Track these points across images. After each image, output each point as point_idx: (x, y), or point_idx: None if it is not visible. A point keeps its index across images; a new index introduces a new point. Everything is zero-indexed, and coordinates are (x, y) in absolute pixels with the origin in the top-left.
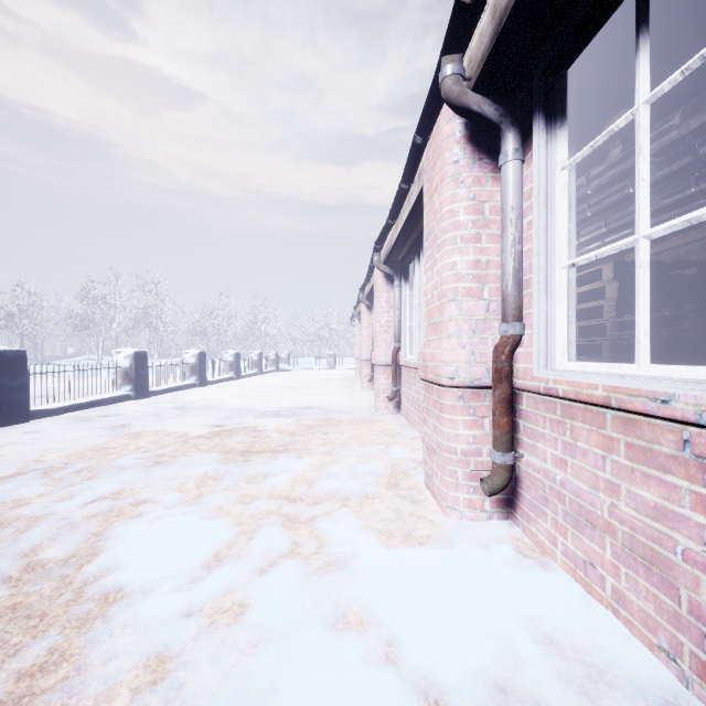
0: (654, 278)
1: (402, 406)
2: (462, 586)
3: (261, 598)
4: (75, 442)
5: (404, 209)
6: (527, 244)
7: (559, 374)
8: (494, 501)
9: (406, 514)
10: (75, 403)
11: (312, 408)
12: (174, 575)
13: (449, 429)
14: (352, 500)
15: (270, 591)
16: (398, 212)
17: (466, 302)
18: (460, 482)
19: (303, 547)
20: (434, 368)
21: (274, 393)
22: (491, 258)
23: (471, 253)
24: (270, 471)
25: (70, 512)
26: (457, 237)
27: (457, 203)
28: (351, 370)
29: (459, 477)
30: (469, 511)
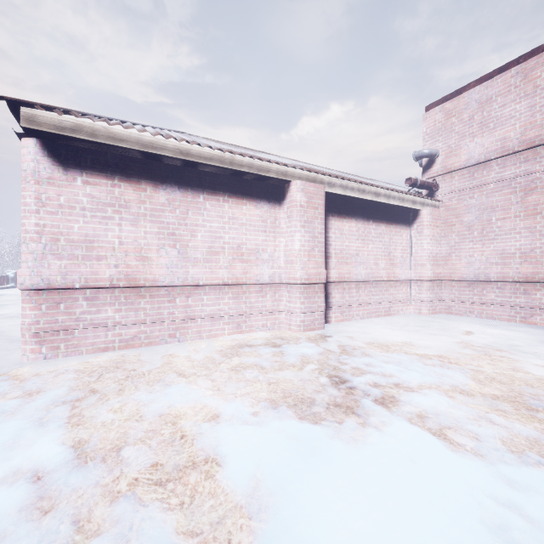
0: None
1: None
2: None
3: None
4: None
5: None
6: None
7: None
8: None
9: None
10: None
11: None
12: None
13: None
14: None
15: None
16: None
17: None
18: None
19: None
20: None
21: None
22: None
23: None
24: None
25: None
26: None
27: None
28: None
29: None
30: None
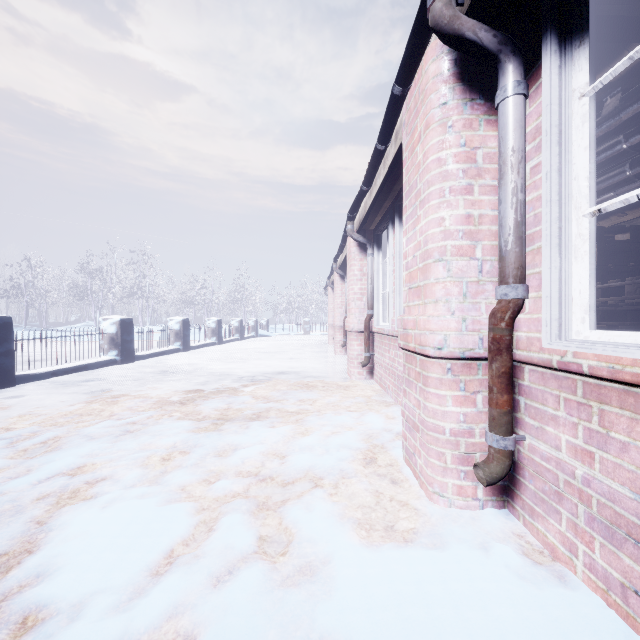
0: (634, 243)
1: (375, 372)
2: (466, 613)
3: (213, 628)
4: (52, 408)
5: (379, 173)
6: (531, 193)
7: (584, 346)
8: (488, 488)
9: (386, 499)
10: (62, 367)
11: (288, 373)
12: (113, 587)
13: (435, 405)
14: (326, 480)
15: (225, 616)
16: (373, 177)
17: (455, 262)
18: (449, 466)
19: (270, 544)
20: (417, 337)
21: (252, 357)
22: (484, 212)
23: (461, 206)
24: (241, 443)
25: (19, 492)
26: (445, 189)
27: (445, 150)
28: (325, 335)
29: (447, 459)
30: (459, 499)
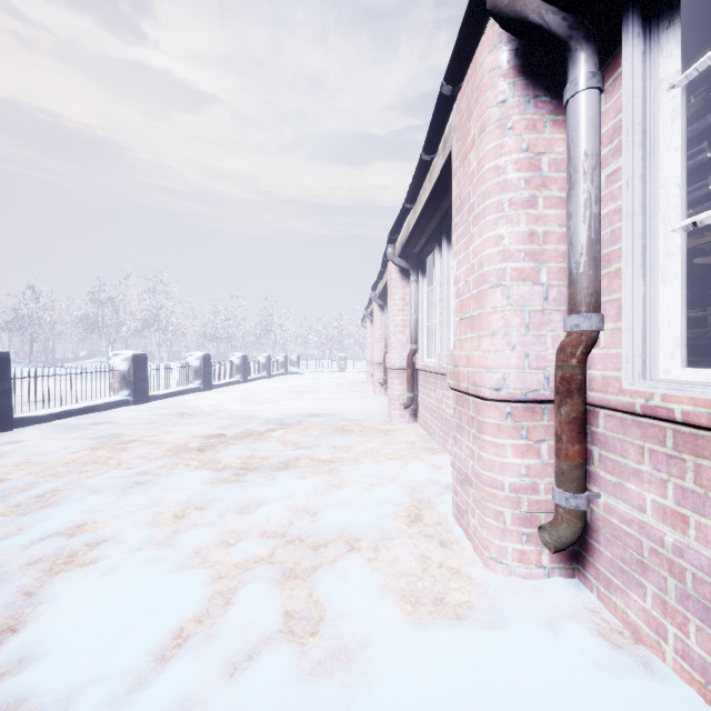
0: None
1: (419, 414)
2: None
3: None
4: (52, 456)
5: (424, 188)
6: (607, 205)
7: (676, 387)
8: (555, 553)
9: (435, 565)
10: (66, 409)
11: (320, 416)
12: (108, 676)
13: (492, 456)
14: (364, 542)
15: None
16: (417, 193)
17: (516, 288)
18: (508, 527)
19: (298, 621)
20: (470, 376)
21: (281, 398)
22: (550, 229)
23: (523, 222)
24: (266, 497)
25: (7, 556)
26: (504, 202)
27: (503, 157)
28: (362, 373)
29: (507, 520)
30: (520, 566)
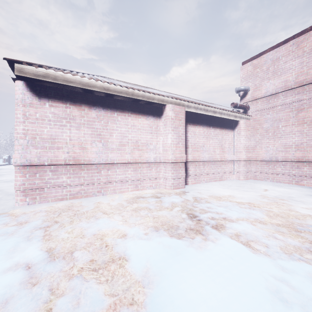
0: None
1: None
2: None
3: None
4: None
5: None
6: None
7: None
8: None
9: None
10: None
11: None
12: None
13: None
14: None
15: None
16: None
17: None
18: None
19: None
20: None
21: None
22: None
23: None
24: None
25: None
26: None
27: None
28: None
29: None
30: None
